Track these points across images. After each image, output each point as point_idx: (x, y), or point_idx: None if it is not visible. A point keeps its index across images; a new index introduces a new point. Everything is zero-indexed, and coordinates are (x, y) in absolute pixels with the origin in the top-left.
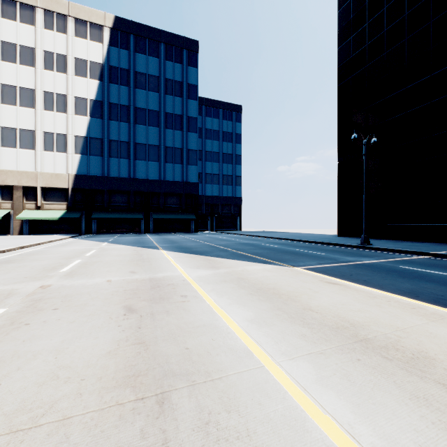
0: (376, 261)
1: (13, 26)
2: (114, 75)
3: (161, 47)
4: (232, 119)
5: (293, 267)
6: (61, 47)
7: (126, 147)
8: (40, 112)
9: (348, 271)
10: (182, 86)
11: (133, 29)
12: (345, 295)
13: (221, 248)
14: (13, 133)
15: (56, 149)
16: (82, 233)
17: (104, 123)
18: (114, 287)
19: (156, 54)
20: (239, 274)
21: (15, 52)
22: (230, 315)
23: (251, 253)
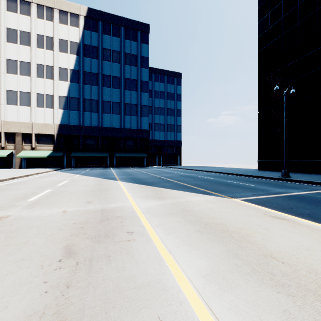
0: (304, 193)
1: (15, 17)
2: (87, 51)
3: (122, 29)
4: (174, 83)
5: (232, 199)
6: (49, 31)
7: (96, 103)
8: (34, 79)
9: (285, 203)
10: (137, 58)
11: (101, 17)
12: (301, 234)
13: (166, 180)
14: (15, 95)
15: (46, 105)
16: (64, 167)
17: (80, 86)
18: (65, 219)
19: (118, 35)
20: (184, 206)
21: (16, 36)
22: (180, 265)
23: (192, 184)
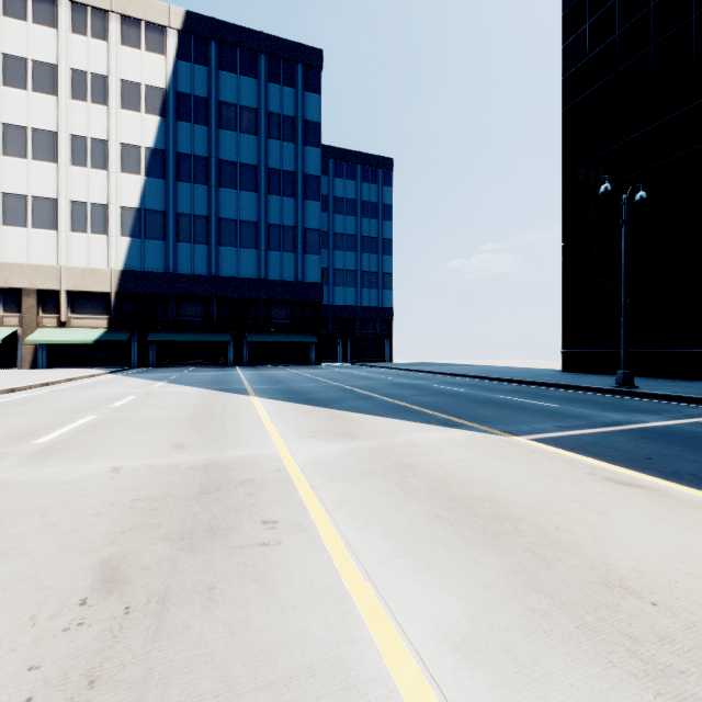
0: (673, 423)
1: (22, 30)
2: (185, 108)
3: (261, 60)
4: (378, 181)
5: (511, 437)
6: (99, 63)
7: (204, 224)
8: (64, 169)
9: (634, 447)
10: (296, 124)
11: (215, 32)
12: (684, 524)
13: (359, 394)
14: (22, 204)
15: (91, 228)
16: (133, 366)
17: (168, 186)
18: (115, 489)
19: (252, 73)
20: (401, 454)
21: (24, 72)
22: (394, 612)
23: (417, 403)
